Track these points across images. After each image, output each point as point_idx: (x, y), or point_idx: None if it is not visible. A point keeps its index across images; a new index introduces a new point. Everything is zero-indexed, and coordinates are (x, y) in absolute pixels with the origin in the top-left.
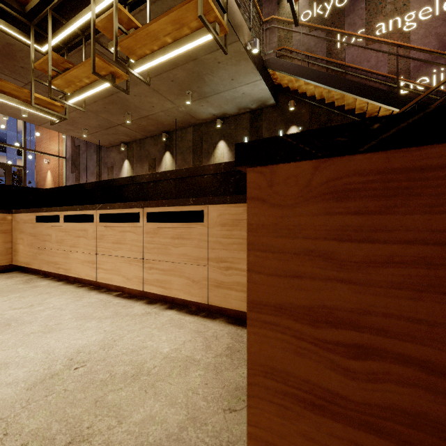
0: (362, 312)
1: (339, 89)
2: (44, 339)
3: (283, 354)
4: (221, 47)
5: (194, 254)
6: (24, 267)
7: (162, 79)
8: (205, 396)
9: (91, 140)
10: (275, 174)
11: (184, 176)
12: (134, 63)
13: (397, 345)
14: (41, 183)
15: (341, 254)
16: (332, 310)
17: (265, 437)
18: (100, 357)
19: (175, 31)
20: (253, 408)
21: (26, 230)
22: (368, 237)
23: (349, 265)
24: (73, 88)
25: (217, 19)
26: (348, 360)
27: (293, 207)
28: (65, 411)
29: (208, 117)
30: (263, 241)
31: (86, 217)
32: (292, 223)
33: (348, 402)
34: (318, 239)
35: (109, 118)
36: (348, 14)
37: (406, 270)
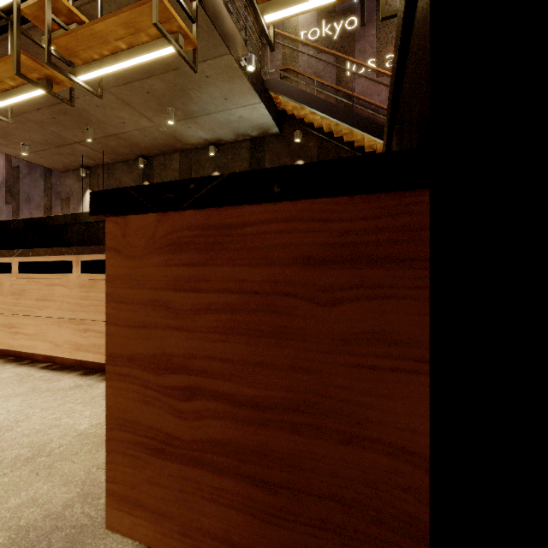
0: (191, 356)
1: (345, 123)
2: None
3: (135, 404)
4: (189, 64)
5: None
6: None
7: (134, 89)
8: None
9: (36, 160)
10: (128, 225)
11: None
12: (78, 68)
13: (213, 384)
14: None
15: (176, 303)
16: (170, 357)
17: (120, 491)
18: None
19: (129, 35)
20: (110, 463)
21: None
22: (195, 287)
23: (182, 313)
24: None
25: (182, 29)
26: (182, 403)
27: (142, 258)
28: None
29: (199, 142)
30: (118, 292)
31: (1, 266)
32: (141, 274)
33: (181, 442)
34: (161, 289)
35: (61, 133)
36: (359, 40)
37: (219, 316)
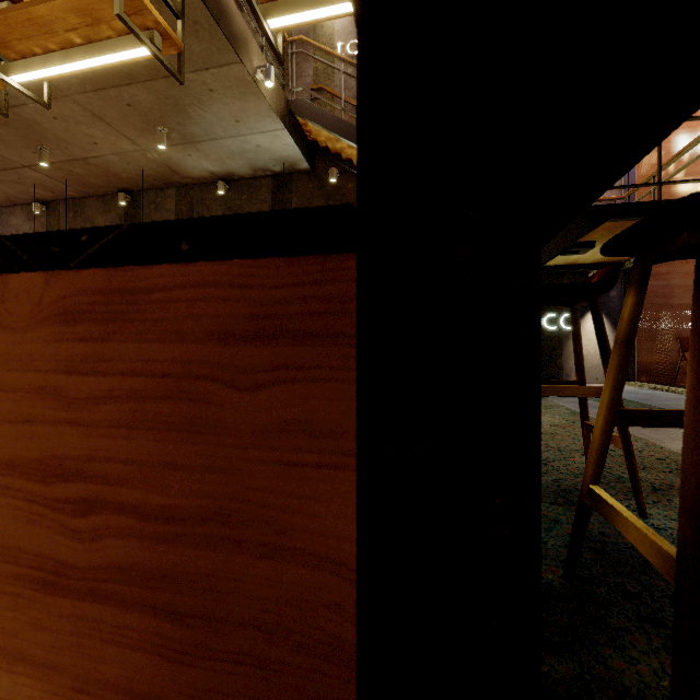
0: (87, 459)
1: None
2: None
3: (16, 525)
4: (171, 72)
5: None
6: None
7: (109, 99)
8: None
9: None
10: (7, 287)
11: None
12: (10, 64)
13: (116, 493)
14: None
15: (70, 390)
16: (62, 460)
17: None
18: None
19: (85, 26)
20: None
21: None
22: (93, 369)
23: (77, 403)
24: None
25: (160, 25)
26: (76, 519)
27: (26, 331)
28: None
29: (203, 175)
30: None
31: None
32: (24, 352)
33: (76, 570)
34: (50, 372)
35: (1, 152)
36: None
37: (123, 406)
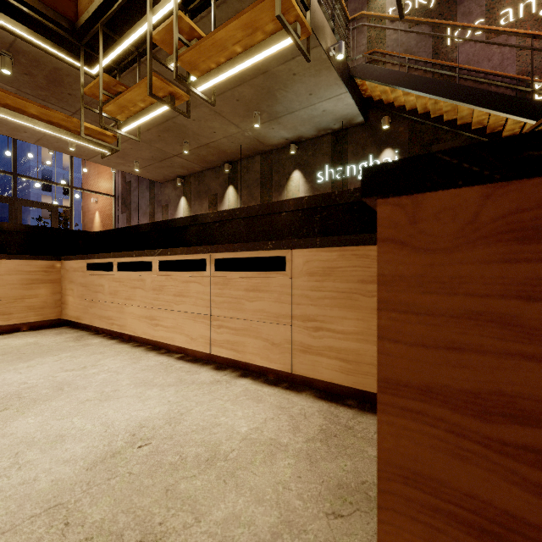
0: None
1: (449, 98)
2: (102, 408)
3: (434, 455)
4: (303, 53)
5: (273, 310)
6: (74, 322)
7: (226, 99)
8: (300, 494)
9: (143, 175)
10: (420, 207)
11: (257, 214)
12: (197, 80)
13: None
14: (88, 226)
15: (529, 318)
16: (513, 399)
17: None
18: (167, 434)
19: (246, 37)
20: (386, 524)
21: (76, 279)
22: None
23: None
24: (126, 114)
25: (299, 18)
26: None
27: (449, 251)
28: (132, 500)
29: (280, 142)
30: (401, 298)
31: (143, 264)
32: (447, 274)
33: (541, 533)
34: (491, 297)
35: (164, 149)
36: (462, 1)
37: None
